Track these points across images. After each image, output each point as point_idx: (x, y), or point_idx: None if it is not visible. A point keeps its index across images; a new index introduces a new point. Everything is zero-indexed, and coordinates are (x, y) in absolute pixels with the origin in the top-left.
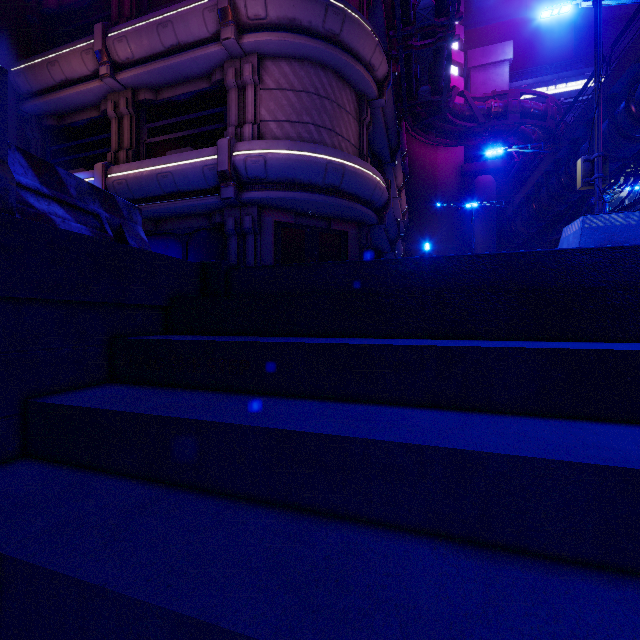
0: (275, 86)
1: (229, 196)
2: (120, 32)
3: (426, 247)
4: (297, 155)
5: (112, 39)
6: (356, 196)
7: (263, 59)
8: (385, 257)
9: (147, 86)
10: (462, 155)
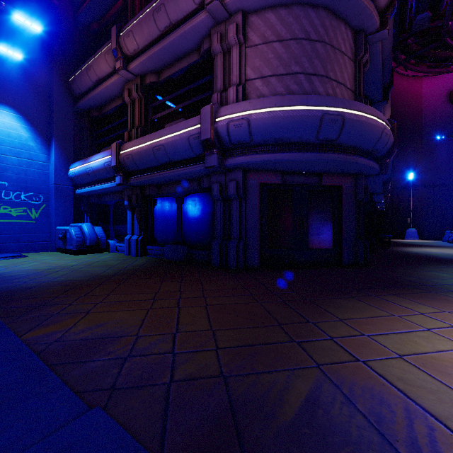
0: (260, 41)
1: (212, 164)
2: (128, 28)
3: (409, 176)
4: (285, 111)
5: (123, 36)
6: (356, 147)
7: (248, 15)
8: (373, 196)
9: (151, 71)
10: (450, 81)
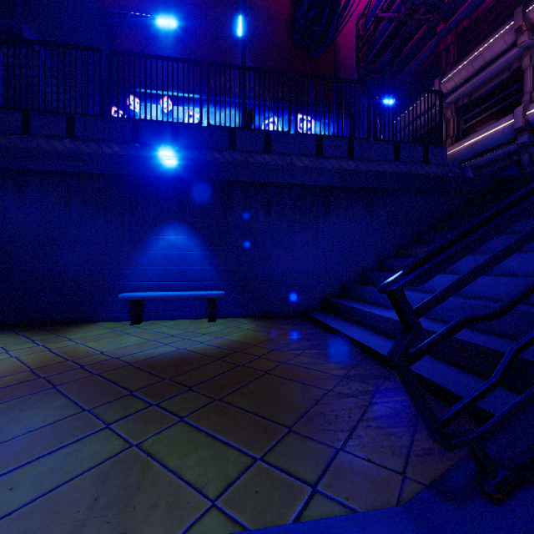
0: None
1: (523, 141)
2: (448, 77)
3: None
4: None
5: (444, 83)
6: None
7: None
8: None
9: (464, 96)
10: None
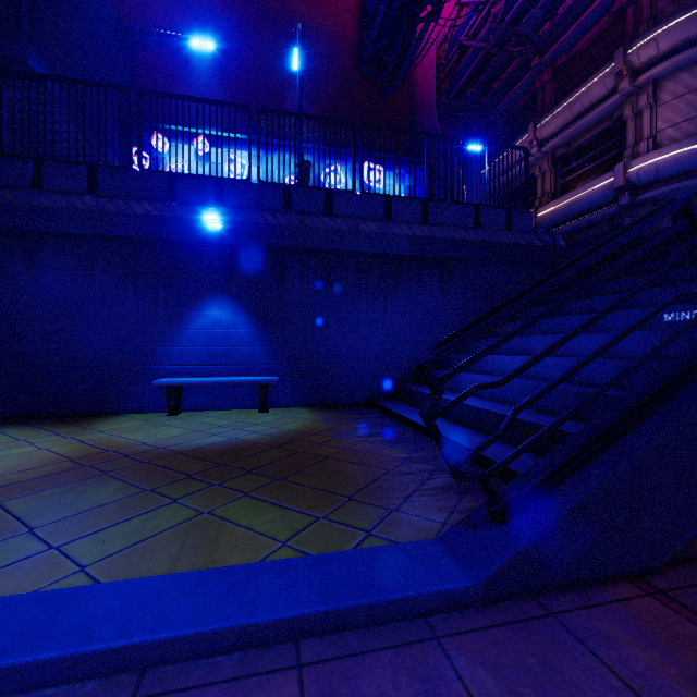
0: (671, 97)
1: (624, 203)
2: (544, 122)
3: None
4: (689, 150)
5: (539, 129)
6: None
7: (659, 82)
8: None
9: (561, 145)
10: None
